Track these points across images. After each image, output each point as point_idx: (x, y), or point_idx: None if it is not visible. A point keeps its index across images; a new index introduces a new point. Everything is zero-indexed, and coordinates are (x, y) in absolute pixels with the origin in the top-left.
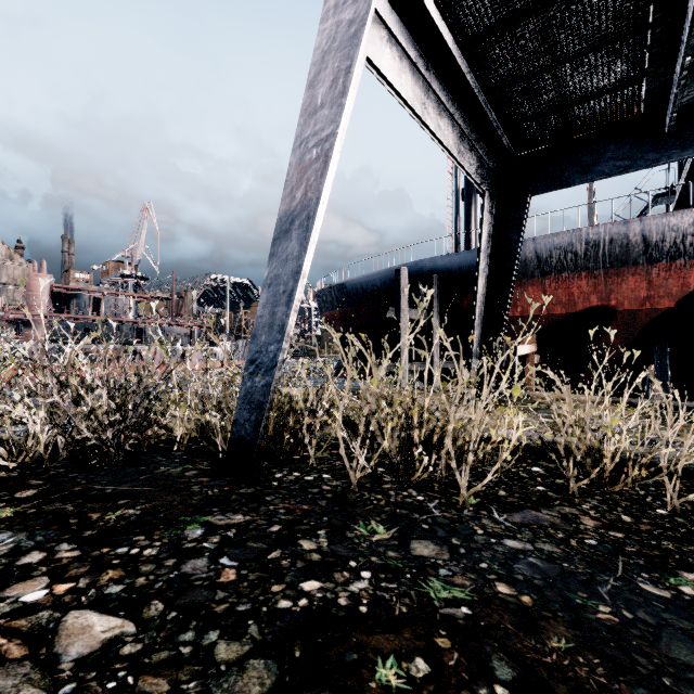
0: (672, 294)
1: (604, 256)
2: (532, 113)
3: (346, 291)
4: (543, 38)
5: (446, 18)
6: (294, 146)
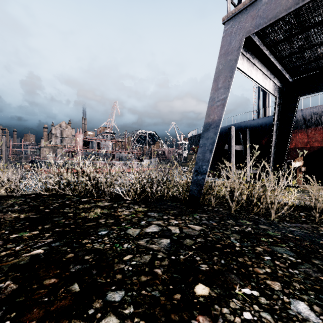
0: None
1: None
2: (300, 63)
3: None
4: (305, 39)
5: (262, 40)
6: (209, 101)
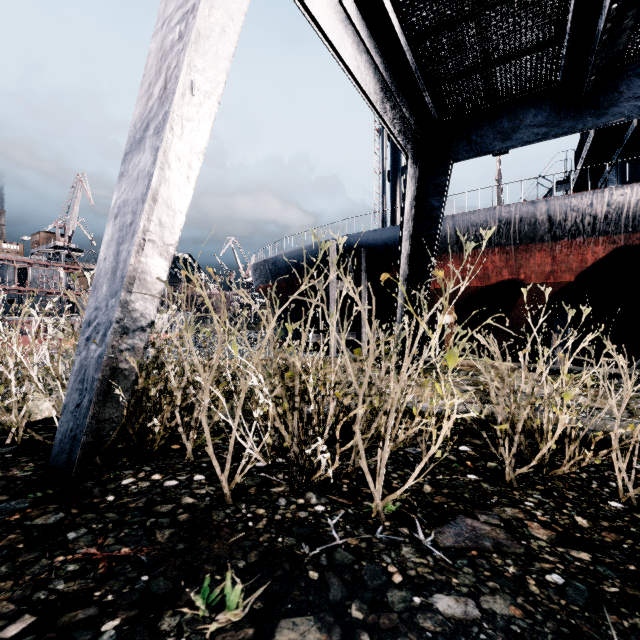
0: (573, 269)
1: (515, 233)
2: (455, 71)
3: (279, 264)
4: None
5: None
6: (155, 29)
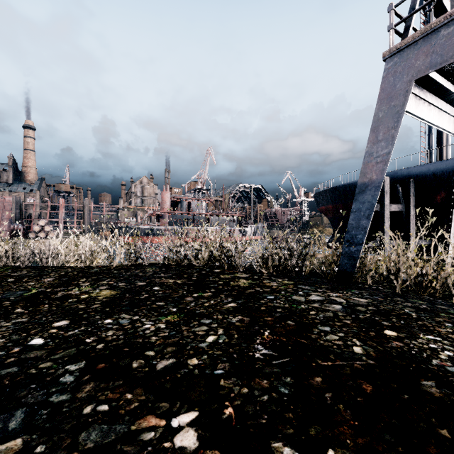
0: None
1: None
2: None
3: (338, 192)
4: None
5: (437, 70)
6: (365, 156)
